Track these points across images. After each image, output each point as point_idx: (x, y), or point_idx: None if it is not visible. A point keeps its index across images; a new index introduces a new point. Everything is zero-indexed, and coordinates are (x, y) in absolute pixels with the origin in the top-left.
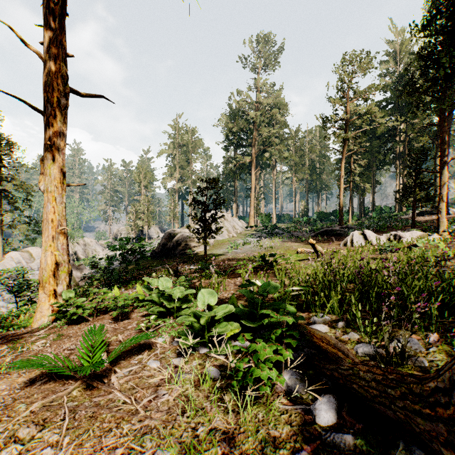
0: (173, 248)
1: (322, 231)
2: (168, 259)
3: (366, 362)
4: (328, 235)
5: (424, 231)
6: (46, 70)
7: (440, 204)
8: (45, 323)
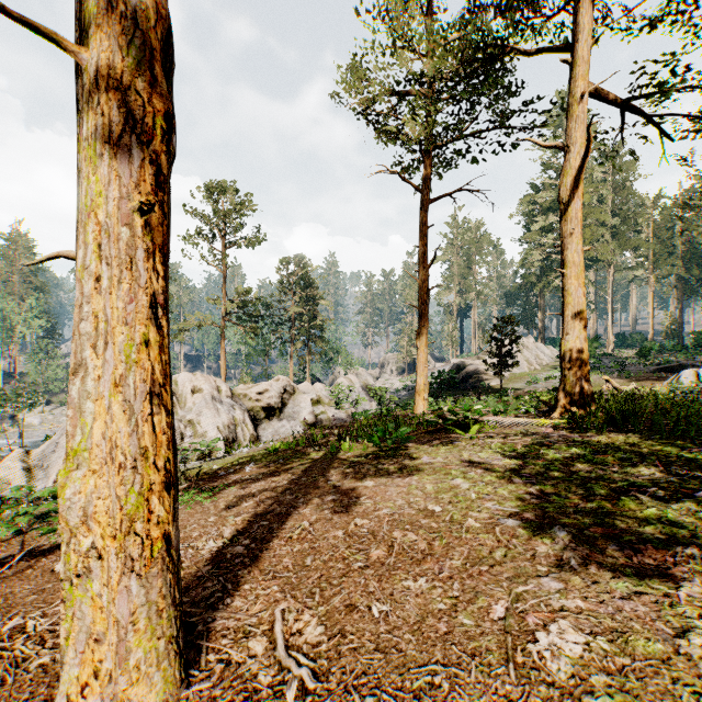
0: (463, 380)
1: (664, 365)
2: (458, 391)
3: None
4: (673, 371)
5: None
6: (421, 288)
7: None
8: (422, 412)
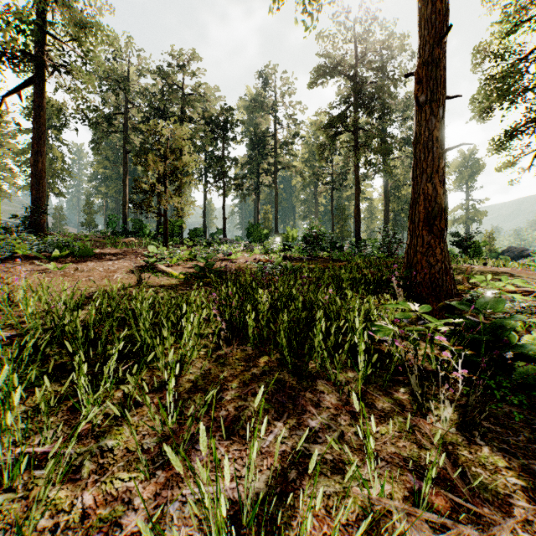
0: None
1: None
2: None
3: (413, 320)
4: None
5: None
6: None
7: None
8: None
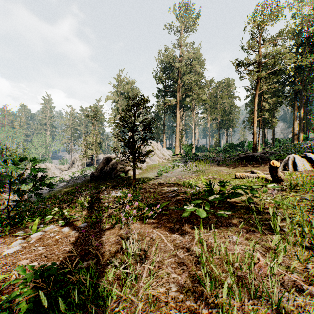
0: (110, 171)
1: (243, 156)
2: (103, 181)
3: None
4: (249, 160)
5: None
6: None
7: None
8: None
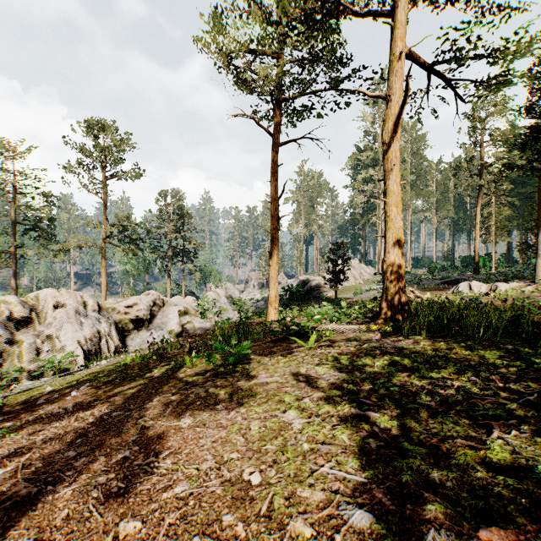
0: (307, 292)
1: (447, 280)
2: (304, 301)
3: None
4: (452, 284)
5: (532, 282)
6: (273, 216)
7: (536, 260)
8: (273, 319)
